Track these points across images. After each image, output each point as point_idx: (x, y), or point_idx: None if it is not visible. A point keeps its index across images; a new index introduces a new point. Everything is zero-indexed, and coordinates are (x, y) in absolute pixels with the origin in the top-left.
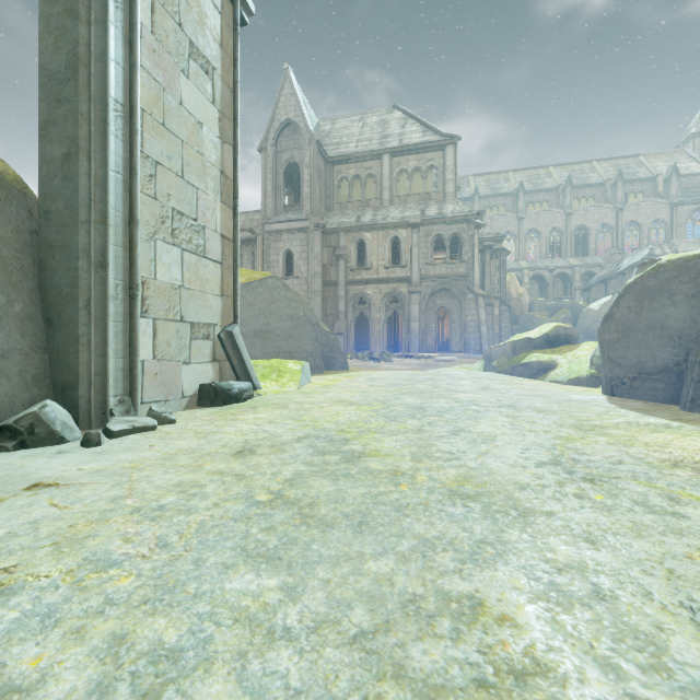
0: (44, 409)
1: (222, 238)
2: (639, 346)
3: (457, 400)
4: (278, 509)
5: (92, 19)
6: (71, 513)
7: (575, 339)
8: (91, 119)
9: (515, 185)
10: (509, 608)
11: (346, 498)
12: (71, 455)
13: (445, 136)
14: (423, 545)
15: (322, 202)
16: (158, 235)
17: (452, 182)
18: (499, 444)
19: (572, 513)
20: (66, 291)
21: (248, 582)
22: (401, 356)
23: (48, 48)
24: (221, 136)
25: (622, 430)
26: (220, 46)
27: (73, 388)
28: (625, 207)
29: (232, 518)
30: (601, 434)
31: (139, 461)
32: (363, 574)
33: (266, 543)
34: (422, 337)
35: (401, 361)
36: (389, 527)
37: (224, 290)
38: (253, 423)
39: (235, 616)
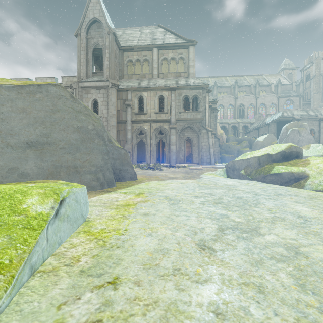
0: None
1: None
2: None
3: None
4: None
5: None
6: None
7: (301, 155)
8: None
9: (212, 83)
10: None
11: None
12: None
13: (189, 40)
14: None
15: (116, 73)
16: None
17: (192, 67)
18: None
19: None
20: None
21: None
22: (167, 165)
23: None
24: None
25: None
26: None
27: None
28: (259, 96)
29: None
30: None
31: None
32: None
33: None
34: (177, 154)
35: (168, 169)
36: None
37: None
38: None
39: None
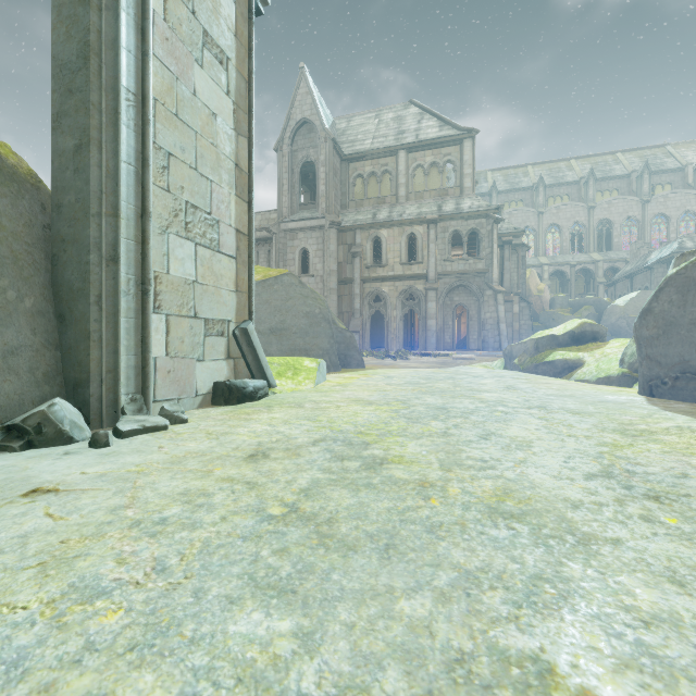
0: (52, 408)
1: (237, 233)
2: (682, 342)
3: (482, 400)
4: (292, 525)
5: (103, 5)
6: (65, 525)
7: (603, 336)
8: (102, 109)
9: (535, 179)
10: (589, 680)
11: (369, 513)
12: (77, 457)
13: (463, 130)
14: (465, 579)
15: (337, 200)
16: (171, 229)
17: (470, 176)
18: (537, 451)
19: (644, 542)
20: (77, 286)
21: (256, 624)
22: (418, 353)
23: (60, 38)
24: (236, 128)
25: (675, 436)
26: (234, 36)
27: (85, 386)
28: (651, 199)
29: (240, 536)
30: (651, 441)
31: (146, 464)
32: (395, 618)
33: (278, 569)
34: (439, 335)
35: (418, 359)
36: (422, 553)
37: (239, 286)
38: (267, 424)
39: (238, 673)
